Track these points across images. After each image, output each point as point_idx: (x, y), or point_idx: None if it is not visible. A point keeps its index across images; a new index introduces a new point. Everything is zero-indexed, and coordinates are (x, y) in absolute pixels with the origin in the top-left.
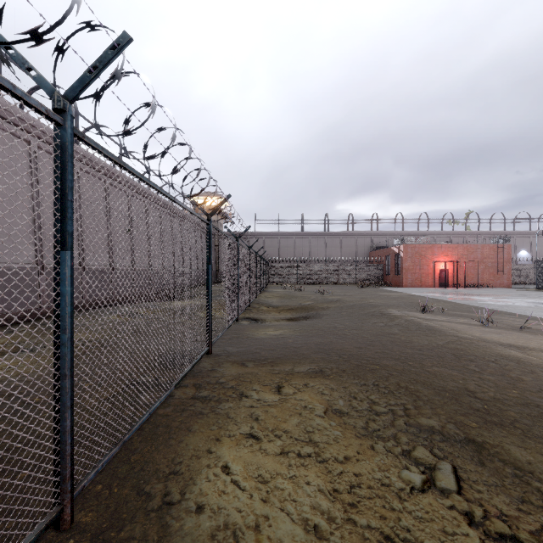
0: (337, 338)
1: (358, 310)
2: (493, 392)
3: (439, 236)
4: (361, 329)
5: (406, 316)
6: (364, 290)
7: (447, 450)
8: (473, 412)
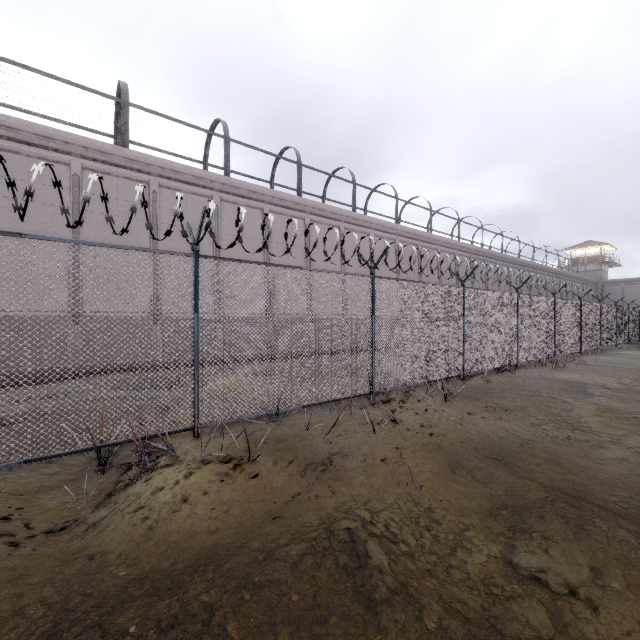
0: None
1: None
2: None
3: None
4: None
5: None
6: None
7: None
8: None
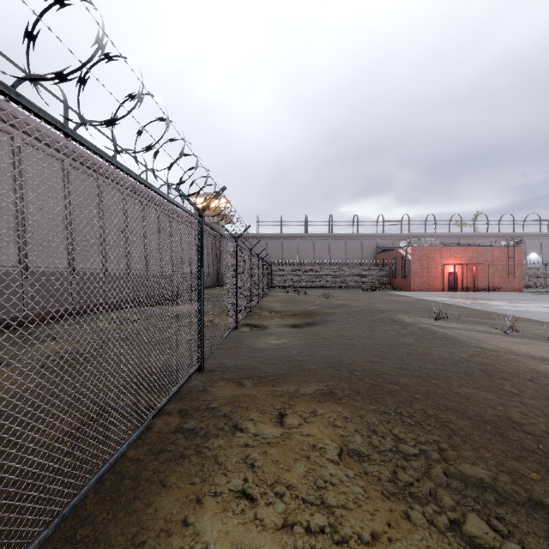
0: (346, 349)
1: (366, 316)
2: (544, 424)
3: (447, 238)
4: (372, 338)
5: (419, 324)
6: (370, 294)
7: (510, 520)
8: (528, 455)
